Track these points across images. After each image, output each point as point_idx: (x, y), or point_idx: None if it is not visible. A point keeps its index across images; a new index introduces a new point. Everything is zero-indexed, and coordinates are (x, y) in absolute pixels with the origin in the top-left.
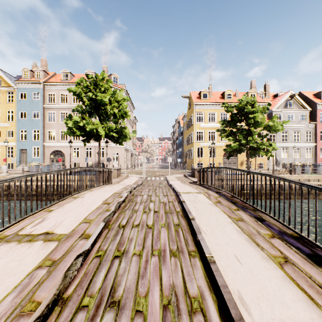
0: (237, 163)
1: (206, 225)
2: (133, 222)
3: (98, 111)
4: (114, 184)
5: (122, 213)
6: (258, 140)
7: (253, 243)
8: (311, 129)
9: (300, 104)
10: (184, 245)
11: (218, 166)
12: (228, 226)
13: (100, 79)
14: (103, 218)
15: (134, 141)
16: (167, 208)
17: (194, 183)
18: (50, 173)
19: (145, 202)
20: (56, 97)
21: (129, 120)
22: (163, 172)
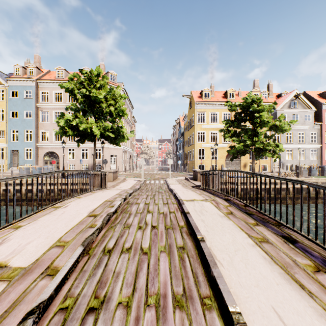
0: (240, 165)
1: (221, 249)
2: (123, 244)
3: (93, 110)
4: (109, 189)
5: (110, 229)
6: (264, 140)
7: (294, 283)
8: (316, 129)
9: (304, 104)
10: (194, 285)
11: (220, 168)
12: (250, 251)
13: (95, 75)
14: (84, 239)
15: (132, 142)
16: (168, 221)
17: (197, 187)
18: (20, 179)
19: (141, 212)
20: (50, 95)
21: (128, 120)
22: (163, 174)
